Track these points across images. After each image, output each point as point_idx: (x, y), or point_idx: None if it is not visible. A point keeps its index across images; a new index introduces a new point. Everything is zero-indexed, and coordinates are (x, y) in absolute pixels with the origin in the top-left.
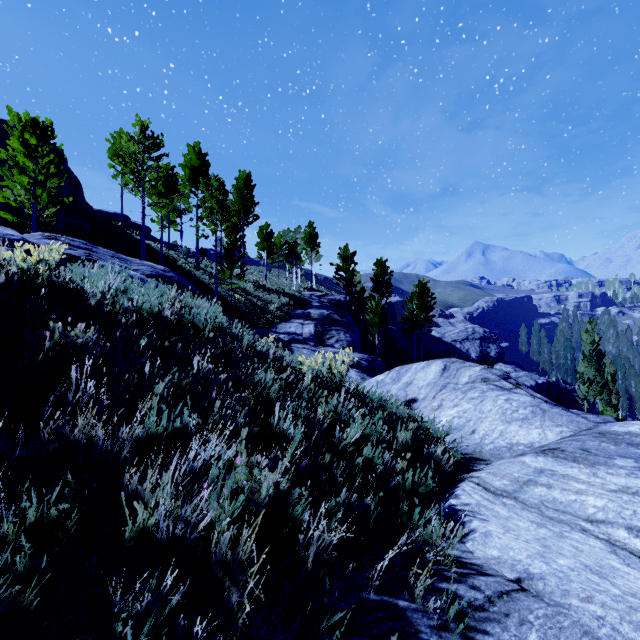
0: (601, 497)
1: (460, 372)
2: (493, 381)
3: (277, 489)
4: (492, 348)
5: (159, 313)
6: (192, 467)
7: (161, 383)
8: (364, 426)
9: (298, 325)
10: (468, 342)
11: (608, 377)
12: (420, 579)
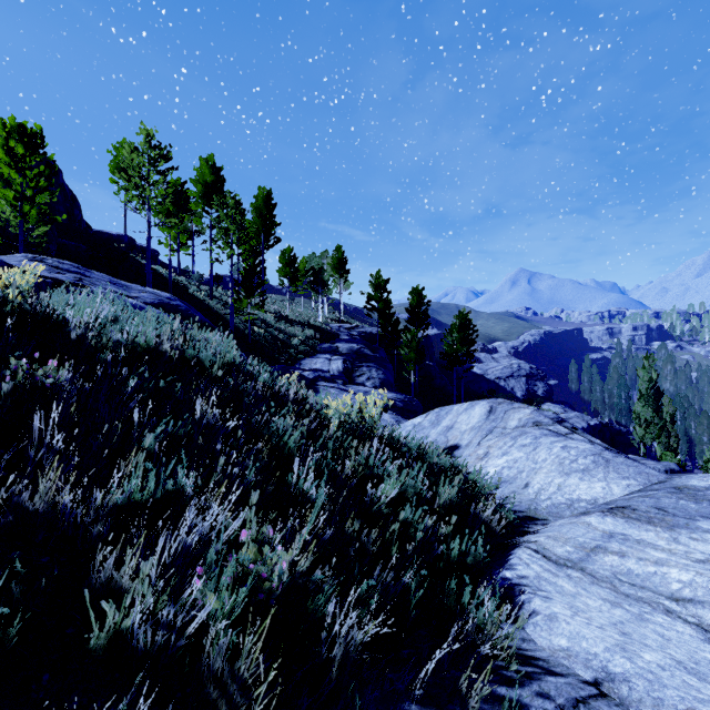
0: (686, 569)
1: (508, 415)
2: (546, 425)
3: (295, 564)
4: (539, 386)
5: (157, 347)
6: (185, 544)
7: (149, 435)
8: (401, 481)
9: (325, 361)
10: (513, 379)
11: (667, 418)
12: (475, 686)
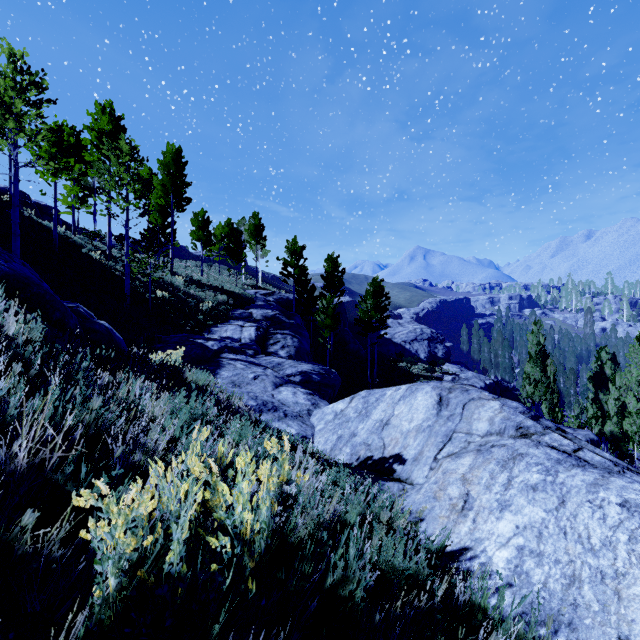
0: None
1: (470, 411)
2: (538, 434)
3: None
4: (439, 348)
5: None
6: None
7: None
8: None
9: (236, 328)
10: (417, 343)
11: (551, 377)
12: None
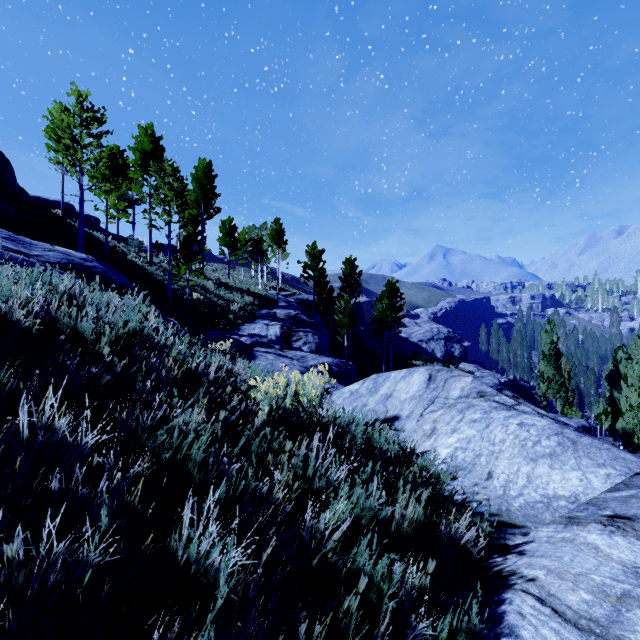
0: None
1: (449, 383)
2: (491, 396)
3: None
4: (456, 348)
5: (2, 315)
6: None
7: None
8: (350, 497)
9: (263, 326)
10: (433, 342)
11: (565, 375)
12: None
